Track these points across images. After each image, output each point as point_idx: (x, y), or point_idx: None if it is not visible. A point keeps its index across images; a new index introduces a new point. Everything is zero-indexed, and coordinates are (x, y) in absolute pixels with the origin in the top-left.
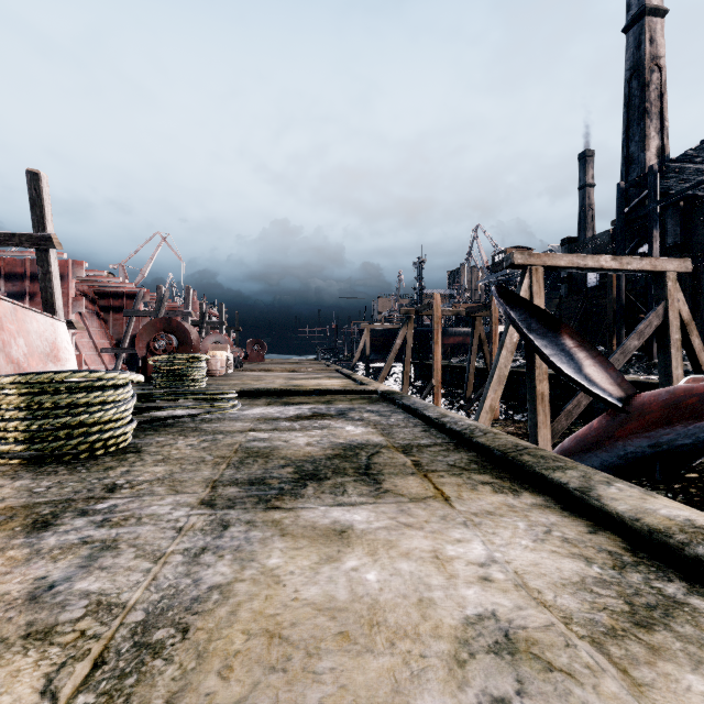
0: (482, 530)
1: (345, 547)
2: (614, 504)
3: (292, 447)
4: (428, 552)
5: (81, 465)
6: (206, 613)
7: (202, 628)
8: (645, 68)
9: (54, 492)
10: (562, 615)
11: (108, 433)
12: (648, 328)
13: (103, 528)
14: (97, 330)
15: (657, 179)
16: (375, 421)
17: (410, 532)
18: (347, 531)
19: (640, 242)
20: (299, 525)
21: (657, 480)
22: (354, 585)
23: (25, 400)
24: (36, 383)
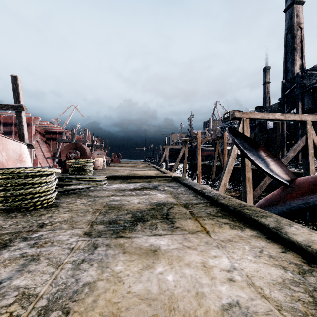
0: (227, 250)
1: (156, 259)
2: (295, 237)
3: (131, 204)
4: (199, 263)
5: (29, 213)
6: (80, 301)
7: (77, 311)
8: (294, 28)
9: (13, 227)
10: (276, 304)
11: (43, 197)
12: (298, 147)
13: (33, 248)
14: (45, 148)
15: (300, 79)
16: (171, 191)
17: (190, 251)
18: (157, 250)
19: (292, 108)
20: (133, 246)
21: (307, 220)
22: (161, 283)
23: (2, 182)
24: (8, 173)
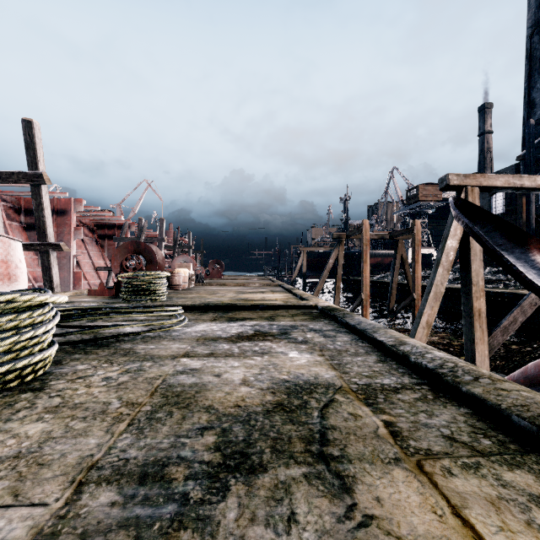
0: None
1: None
2: None
3: (223, 386)
4: None
5: None
6: None
7: None
8: None
9: None
10: None
11: (5, 367)
12: None
13: None
14: (95, 253)
15: None
16: (320, 345)
17: None
18: None
19: None
20: None
21: None
22: None
23: None
24: None
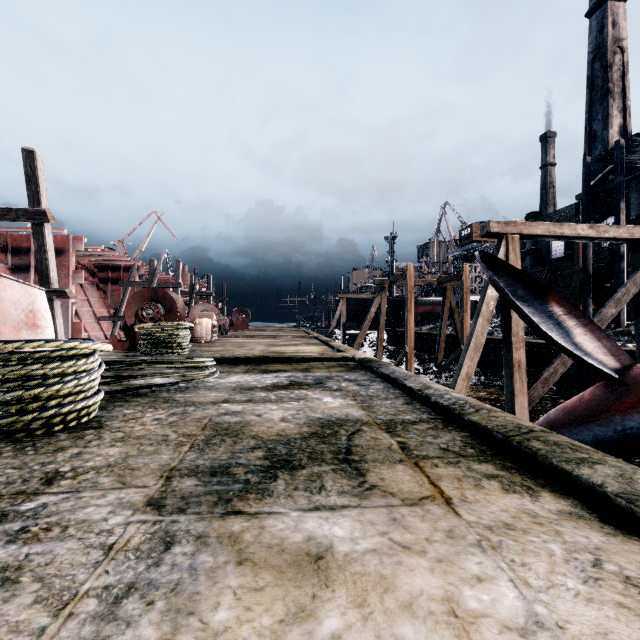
0: (506, 558)
1: (323, 587)
2: None
3: (265, 422)
4: (439, 602)
5: (31, 445)
6: None
7: None
8: (607, 50)
9: None
10: None
11: (67, 408)
12: (625, 296)
13: (14, 544)
14: (96, 300)
15: (624, 153)
16: (354, 392)
17: (410, 561)
18: (324, 557)
19: (604, 215)
20: (263, 543)
21: None
22: None
23: None
24: None
